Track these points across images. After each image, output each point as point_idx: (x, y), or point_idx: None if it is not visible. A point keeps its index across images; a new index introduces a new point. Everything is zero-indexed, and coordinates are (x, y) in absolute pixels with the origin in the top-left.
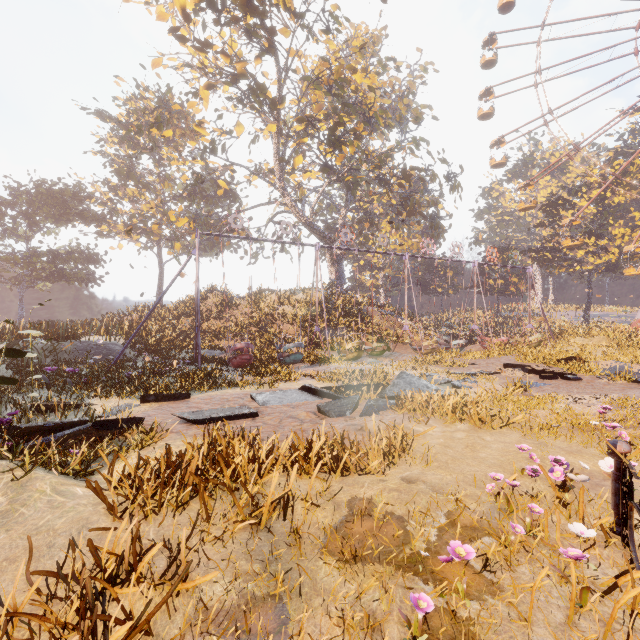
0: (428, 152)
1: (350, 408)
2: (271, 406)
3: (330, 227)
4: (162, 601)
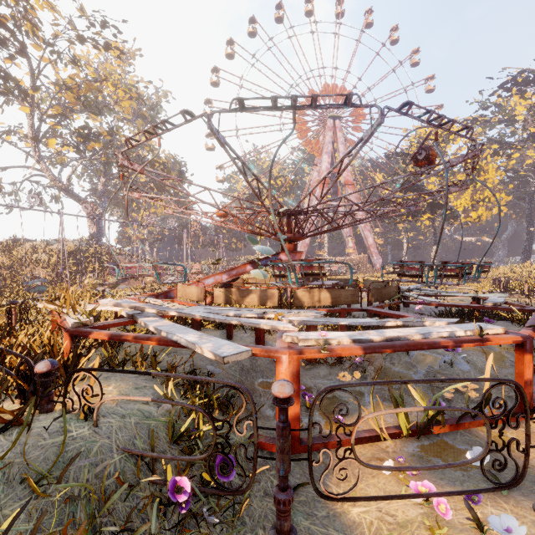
0: (159, 157)
1: None
2: None
3: (95, 189)
4: None
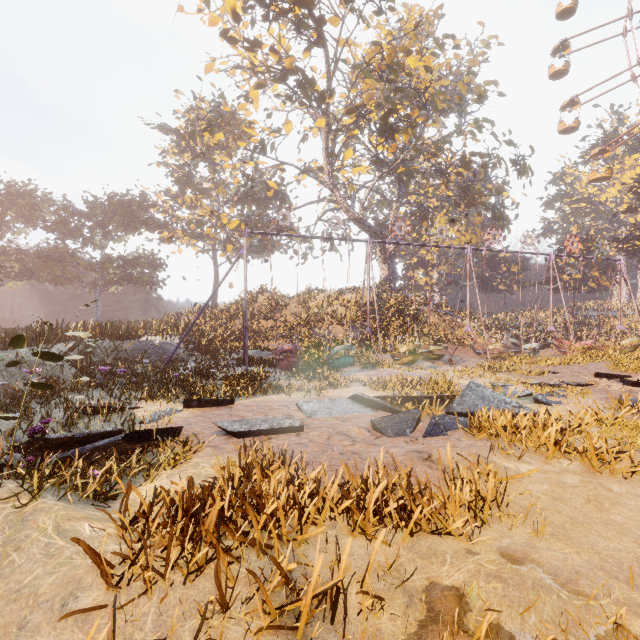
0: (493, 133)
1: (410, 425)
2: (318, 418)
3: (381, 224)
4: None
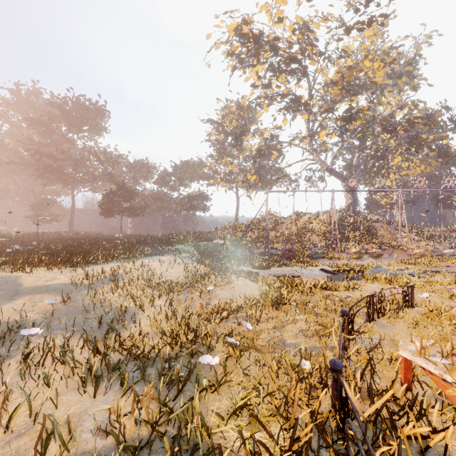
0: (425, 109)
1: (342, 278)
2: (305, 275)
3: (348, 164)
4: (288, 293)
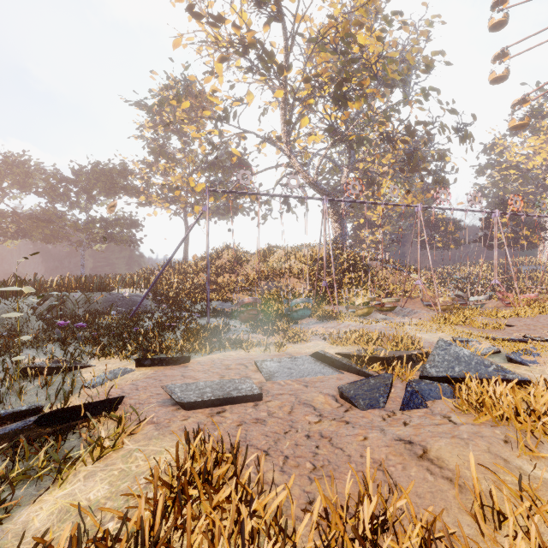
0: (439, 101)
1: (383, 394)
2: (278, 381)
3: (332, 188)
4: None
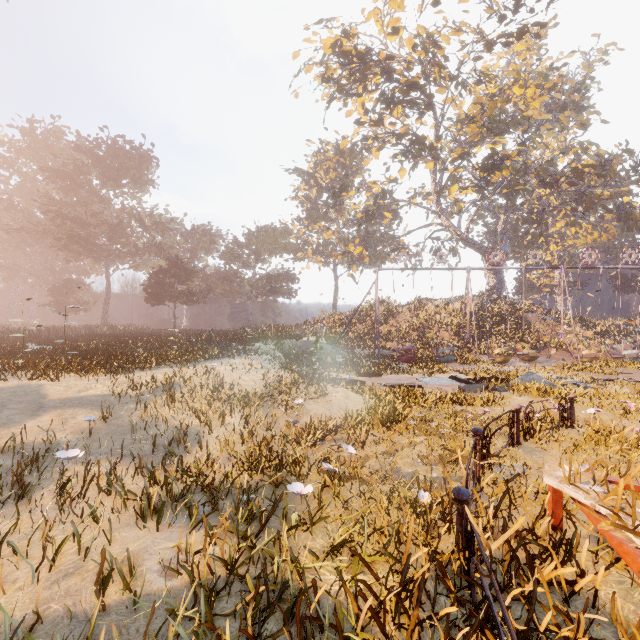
0: (598, 154)
1: (480, 389)
2: (429, 385)
3: (490, 231)
4: (404, 409)
